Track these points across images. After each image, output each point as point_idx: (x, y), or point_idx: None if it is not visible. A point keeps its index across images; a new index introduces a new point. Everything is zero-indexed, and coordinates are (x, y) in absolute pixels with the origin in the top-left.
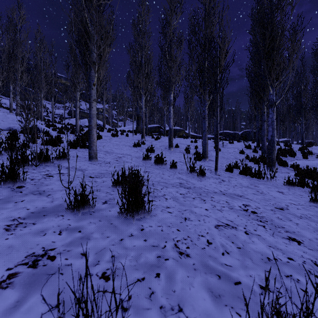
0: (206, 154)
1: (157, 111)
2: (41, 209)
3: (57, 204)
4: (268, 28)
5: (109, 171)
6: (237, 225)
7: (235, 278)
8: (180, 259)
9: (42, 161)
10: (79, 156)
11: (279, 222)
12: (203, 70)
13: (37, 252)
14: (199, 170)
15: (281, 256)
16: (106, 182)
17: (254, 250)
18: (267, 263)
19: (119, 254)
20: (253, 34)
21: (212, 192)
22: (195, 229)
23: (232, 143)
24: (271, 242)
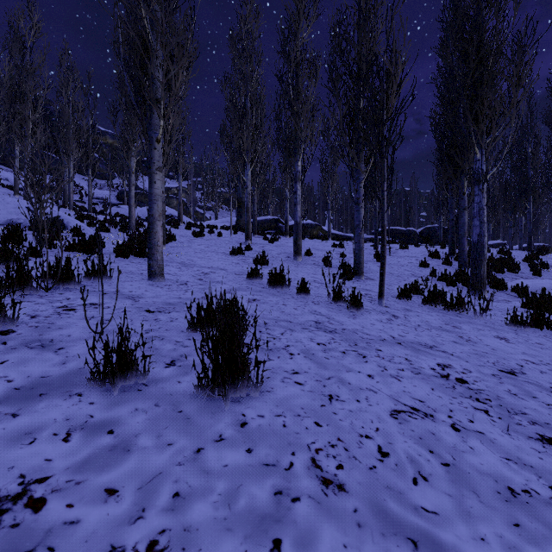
0: (361, 268)
1: (274, 193)
2: (37, 381)
3: (74, 370)
4: (472, 41)
5: (185, 299)
6: (433, 410)
7: (450, 548)
8: (324, 497)
9: (60, 280)
10: (132, 271)
11: (514, 401)
12: (357, 118)
13: (4, 488)
14: (352, 298)
15: (536, 482)
16: (177, 320)
17: (478, 469)
18: (510, 503)
19: (192, 489)
20: (443, 54)
21: (378, 339)
22: (351, 422)
23: (406, 249)
24: (507, 449)
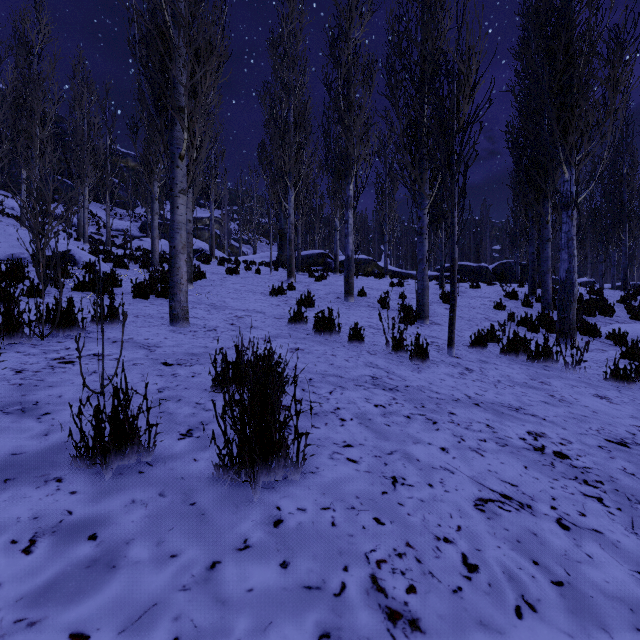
0: (425, 311)
1: (321, 223)
2: (5, 461)
3: (58, 443)
4: (559, 38)
5: (212, 348)
6: (530, 497)
7: None
8: None
9: (60, 326)
10: (151, 314)
11: (633, 484)
12: (420, 131)
13: None
14: (416, 347)
15: None
16: (200, 375)
17: (603, 590)
18: None
19: (199, 631)
20: (521, 57)
21: (450, 398)
22: (423, 517)
23: (477, 288)
24: (638, 557)
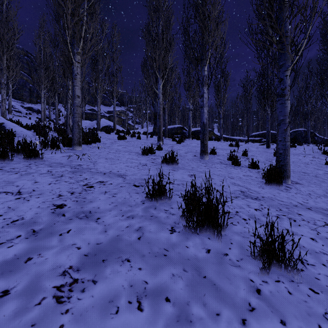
0: (287, 171)
1: (179, 110)
2: None
3: None
4: None
5: None
6: None
7: None
8: None
9: None
10: None
11: None
12: None
13: None
14: None
15: None
16: None
17: None
18: None
19: None
20: None
21: None
22: None
23: (293, 147)
24: None
